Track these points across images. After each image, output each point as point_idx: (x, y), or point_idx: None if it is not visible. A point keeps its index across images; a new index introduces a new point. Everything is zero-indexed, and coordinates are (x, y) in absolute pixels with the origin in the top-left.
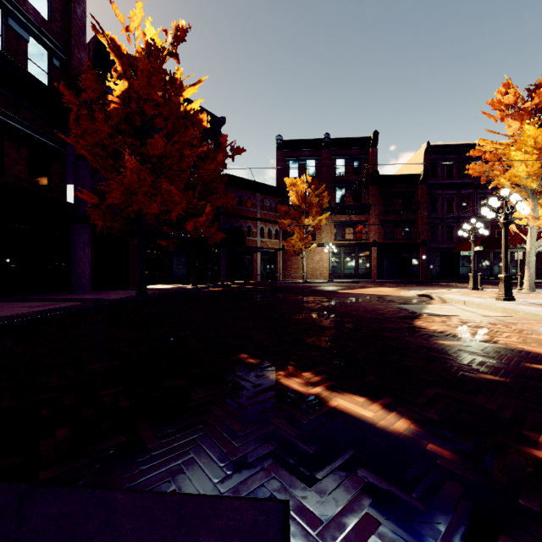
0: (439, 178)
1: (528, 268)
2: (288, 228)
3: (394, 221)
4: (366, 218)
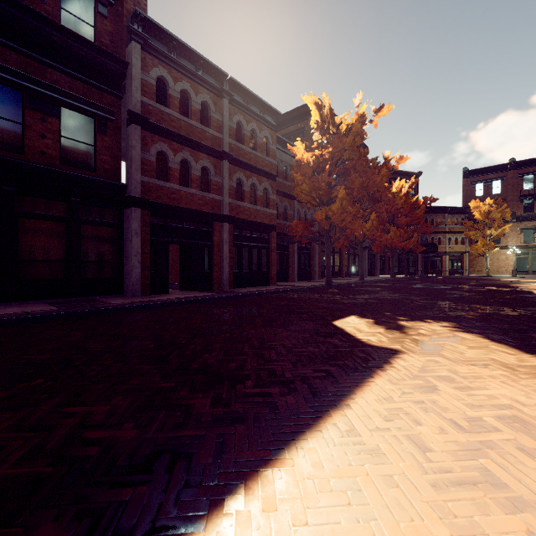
0: None
1: None
2: (472, 237)
3: None
4: None
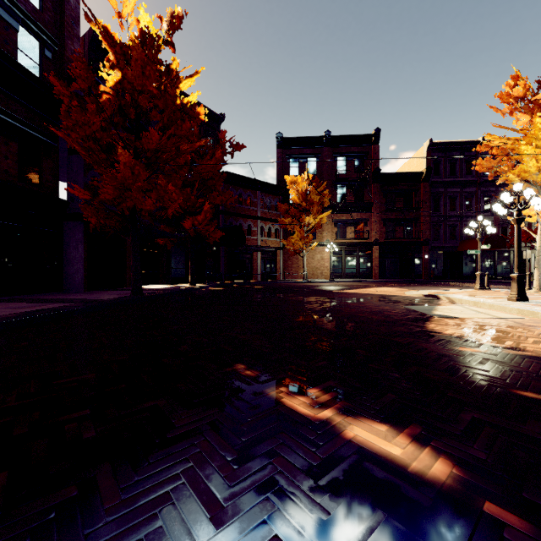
0: (442, 176)
1: (537, 267)
2: (288, 226)
3: (396, 220)
4: (367, 216)
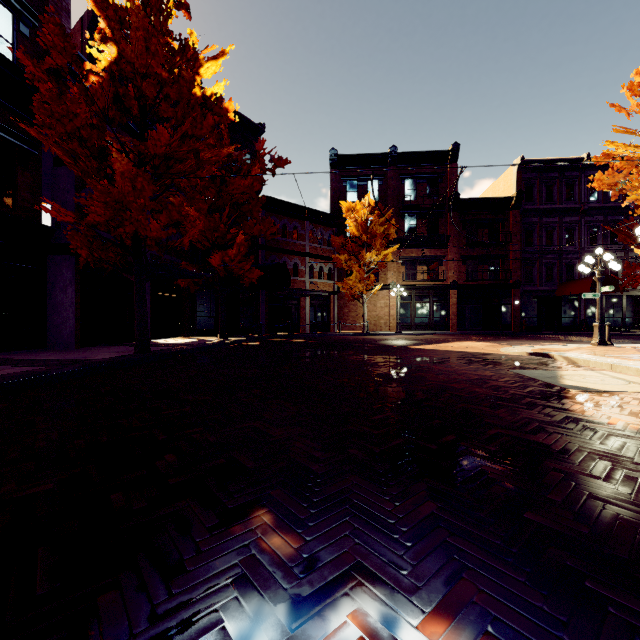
0: (536, 202)
1: None
2: (344, 265)
3: (478, 257)
4: (443, 252)
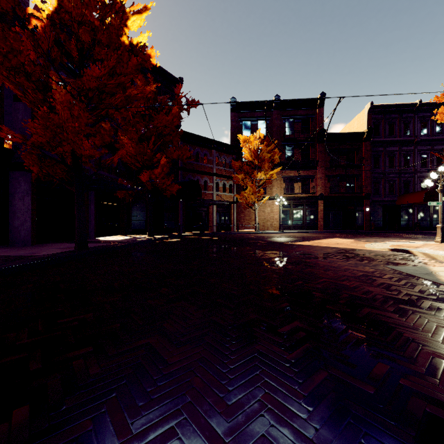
0: (382, 136)
1: None
2: (241, 182)
3: (339, 176)
4: (313, 173)
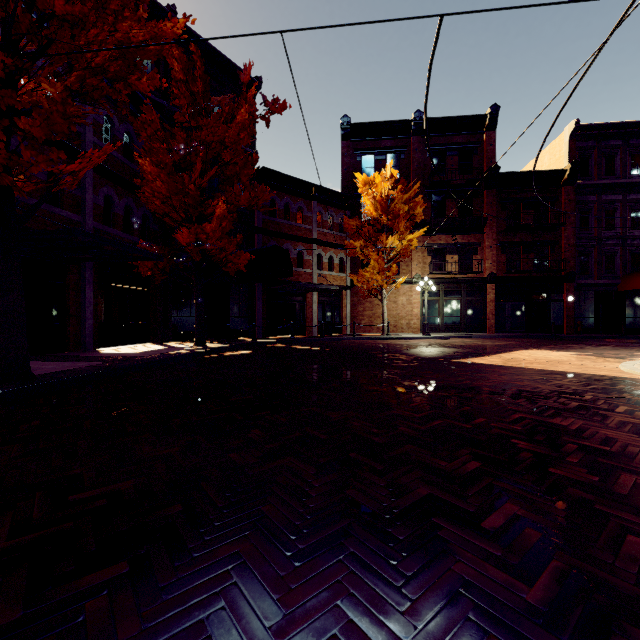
0: (594, 176)
1: None
2: (359, 254)
3: (522, 243)
4: (478, 239)
